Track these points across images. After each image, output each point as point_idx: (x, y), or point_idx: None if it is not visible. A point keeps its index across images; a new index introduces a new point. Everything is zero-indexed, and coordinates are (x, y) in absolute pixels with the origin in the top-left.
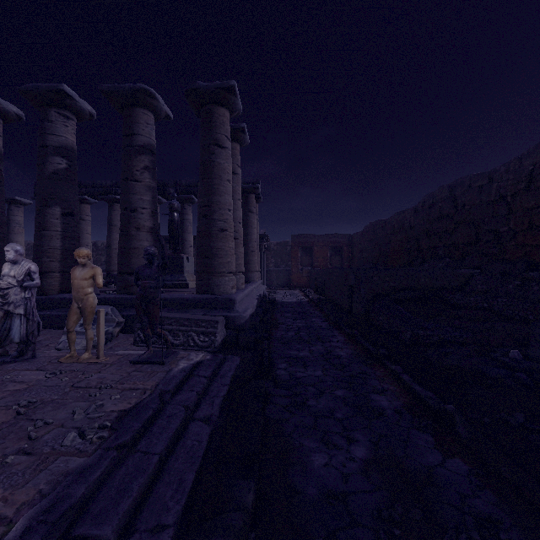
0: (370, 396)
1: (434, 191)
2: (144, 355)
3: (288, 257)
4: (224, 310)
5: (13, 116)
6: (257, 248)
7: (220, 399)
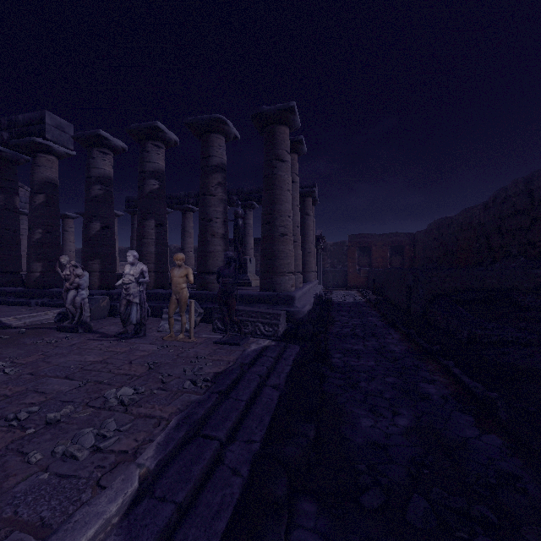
0: (419, 384)
1: (507, 186)
2: (224, 338)
3: (344, 258)
4: (285, 305)
5: (120, 149)
6: (314, 249)
7: (285, 374)
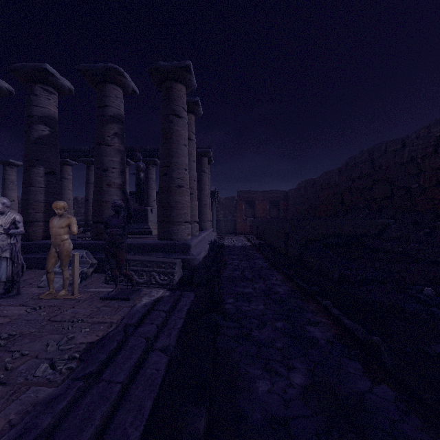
0: (305, 328)
1: (356, 155)
2: (112, 292)
3: (234, 209)
4: (181, 253)
5: (4, 91)
6: (209, 202)
7: (177, 331)
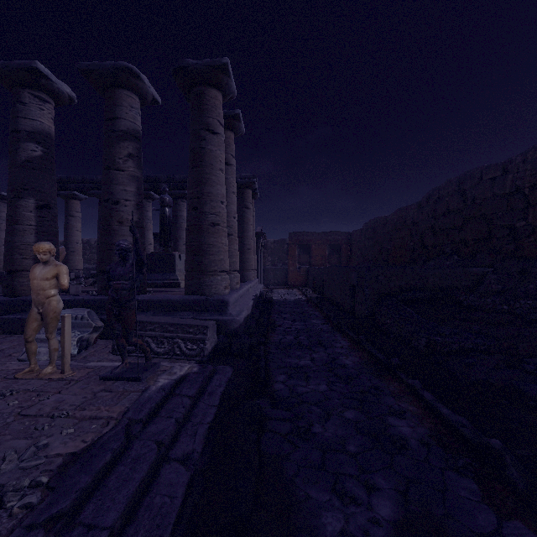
0: (387, 420)
1: (441, 185)
2: (117, 369)
3: (285, 256)
4: (216, 312)
5: None
6: (254, 246)
7: (205, 427)
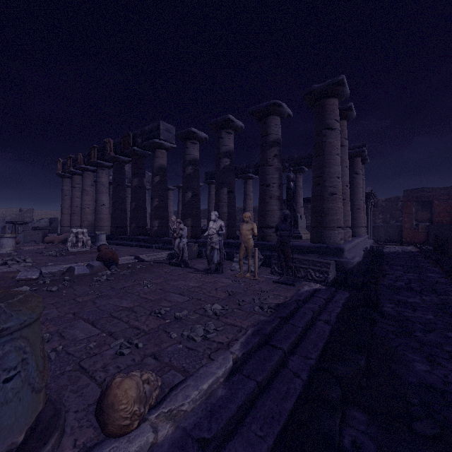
0: None
1: None
2: (281, 279)
3: (399, 213)
4: (334, 256)
5: (203, 139)
6: (363, 205)
7: (335, 314)
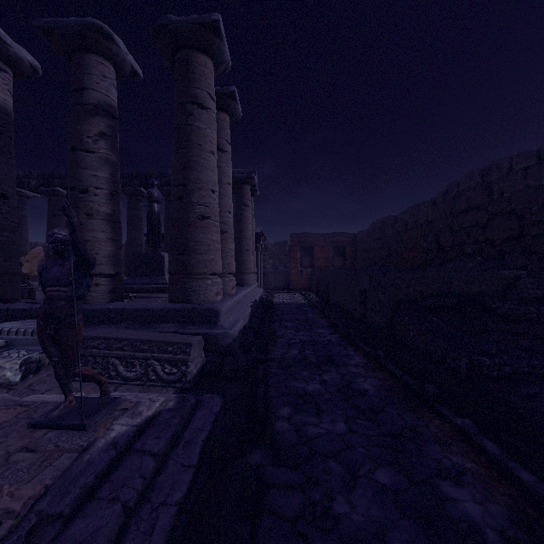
0: (440, 488)
1: (460, 179)
2: (56, 411)
3: (286, 258)
4: (205, 324)
5: None
6: (253, 247)
7: (171, 513)
